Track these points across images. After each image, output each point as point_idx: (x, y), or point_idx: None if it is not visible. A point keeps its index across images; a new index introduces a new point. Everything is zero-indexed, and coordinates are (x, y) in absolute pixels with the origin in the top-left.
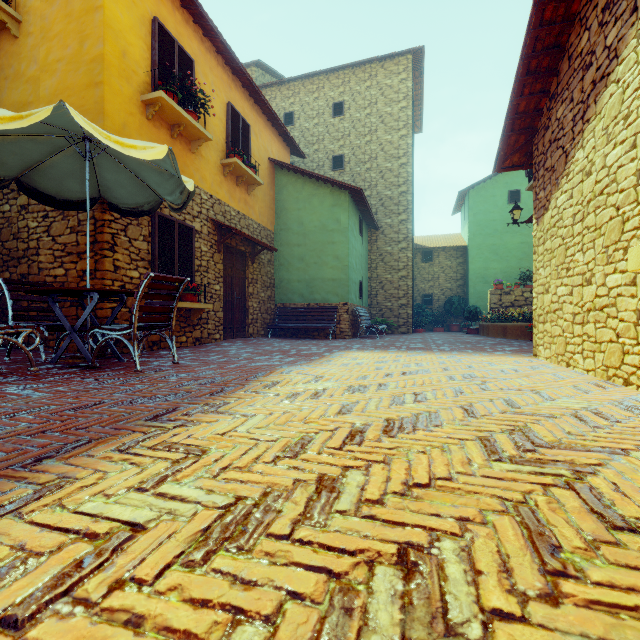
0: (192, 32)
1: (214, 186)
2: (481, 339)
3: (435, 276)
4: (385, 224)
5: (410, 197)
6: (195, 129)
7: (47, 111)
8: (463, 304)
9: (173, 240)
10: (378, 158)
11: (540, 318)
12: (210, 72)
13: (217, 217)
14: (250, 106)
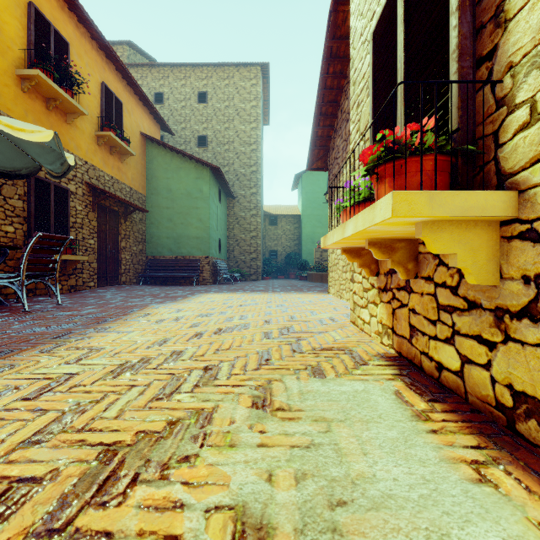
0: (67, 18)
1: (89, 154)
2: (306, 283)
3: (279, 236)
4: (240, 195)
5: (259, 176)
6: (71, 105)
7: None
8: (298, 258)
9: (49, 200)
10: (235, 142)
11: (331, 269)
12: (85, 54)
13: (92, 181)
14: (123, 86)
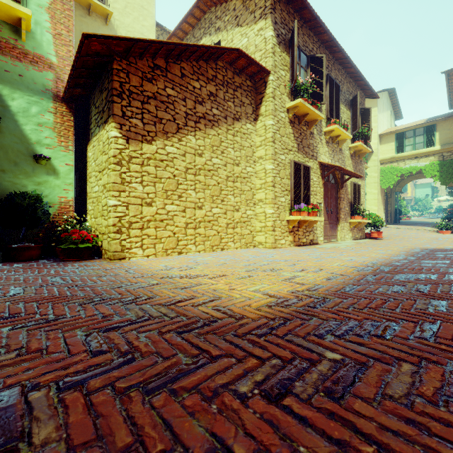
0: None
1: None
2: None
3: None
4: None
5: None
6: None
7: None
8: None
9: None
10: None
11: (135, 225)
12: None
13: None
14: None
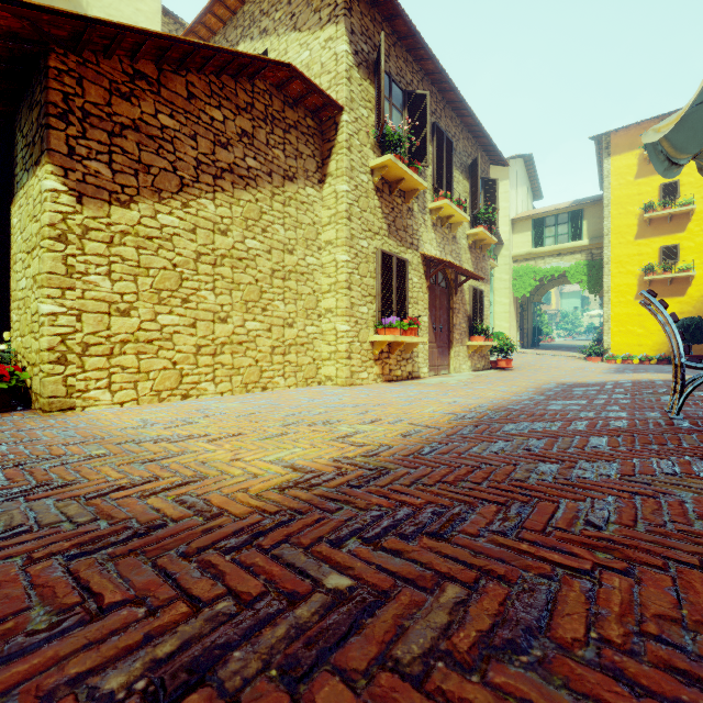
0: None
1: None
2: None
3: None
4: None
5: None
6: None
7: (702, 170)
8: None
9: None
10: None
11: (95, 349)
12: None
13: None
14: None
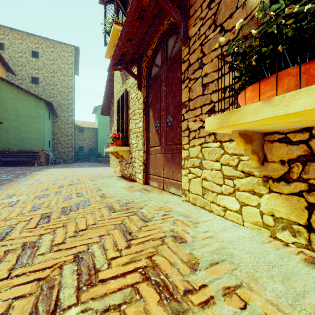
0: None
1: None
2: (100, 164)
3: (84, 139)
4: (61, 115)
5: (73, 106)
6: None
7: None
8: (96, 151)
9: None
10: (58, 85)
11: (111, 157)
12: None
13: None
14: None
